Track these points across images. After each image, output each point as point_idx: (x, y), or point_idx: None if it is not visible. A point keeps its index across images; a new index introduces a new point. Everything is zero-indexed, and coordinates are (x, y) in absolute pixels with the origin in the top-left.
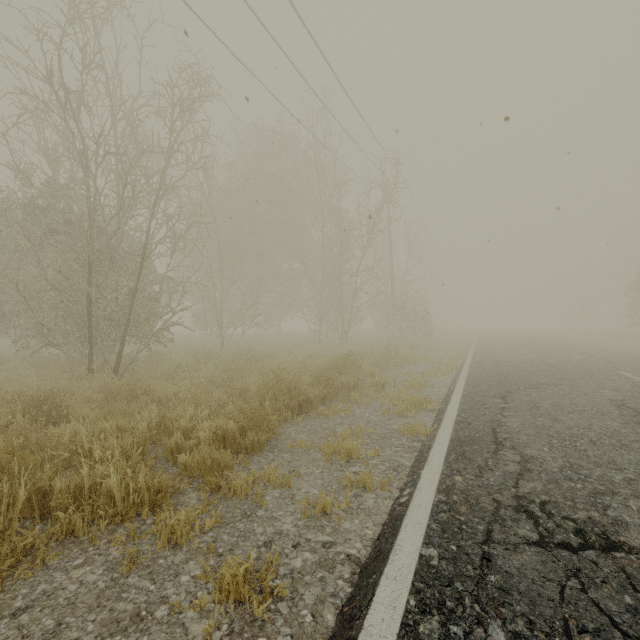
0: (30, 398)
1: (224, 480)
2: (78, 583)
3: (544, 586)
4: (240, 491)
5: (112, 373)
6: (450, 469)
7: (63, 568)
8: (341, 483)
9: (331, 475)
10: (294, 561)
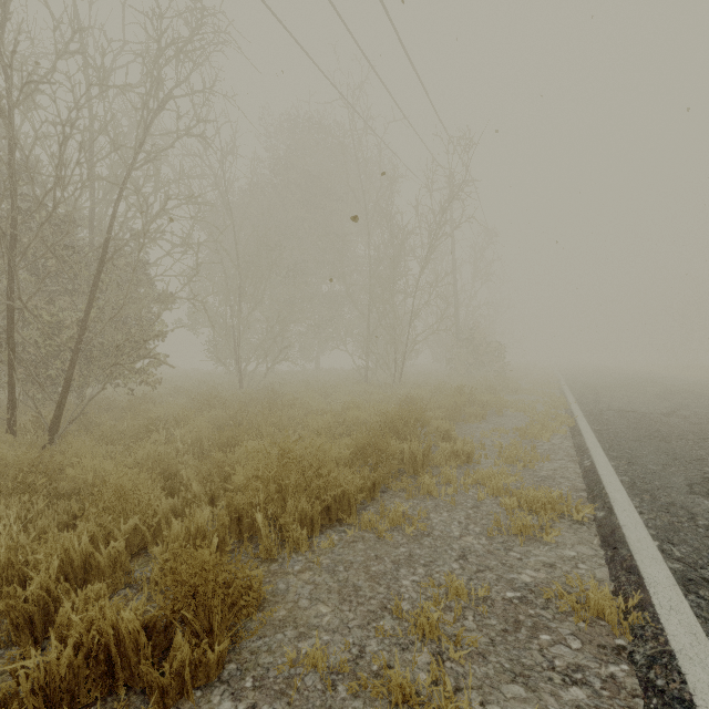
0: None
1: None
2: None
3: None
4: None
5: (47, 432)
6: None
7: None
8: None
9: None
10: None
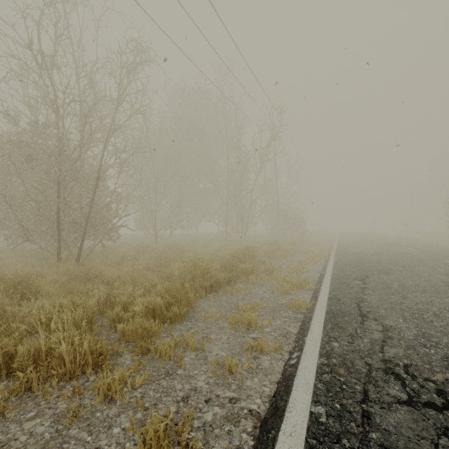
0: (10, 280)
1: (152, 345)
2: (28, 434)
3: (419, 444)
4: (164, 354)
5: (75, 261)
6: (328, 336)
7: (18, 420)
8: (243, 347)
9: (235, 340)
10: (206, 415)
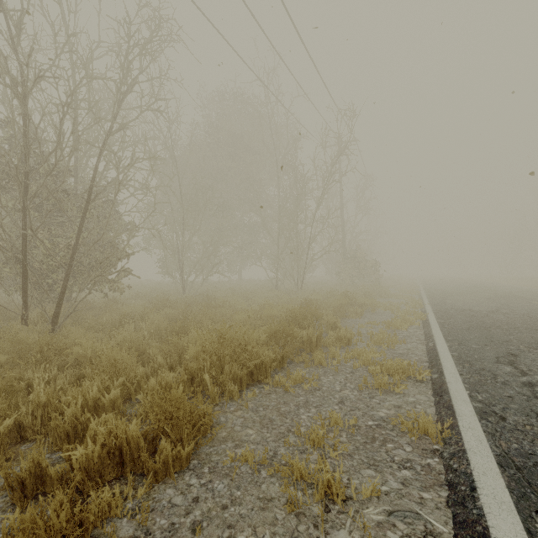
0: None
1: None
2: None
3: None
4: None
5: (50, 324)
6: None
7: None
8: None
9: None
10: None
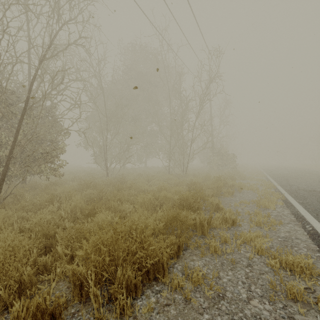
0: None
1: None
2: None
3: None
4: None
5: None
6: None
7: None
8: None
9: None
10: None
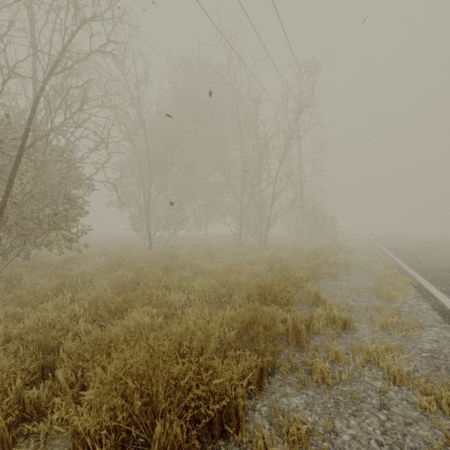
0: None
1: None
2: None
3: None
4: None
5: None
6: None
7: None
8: None
9: None
10: None
